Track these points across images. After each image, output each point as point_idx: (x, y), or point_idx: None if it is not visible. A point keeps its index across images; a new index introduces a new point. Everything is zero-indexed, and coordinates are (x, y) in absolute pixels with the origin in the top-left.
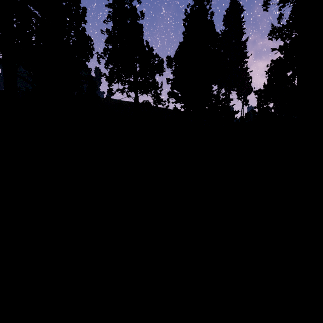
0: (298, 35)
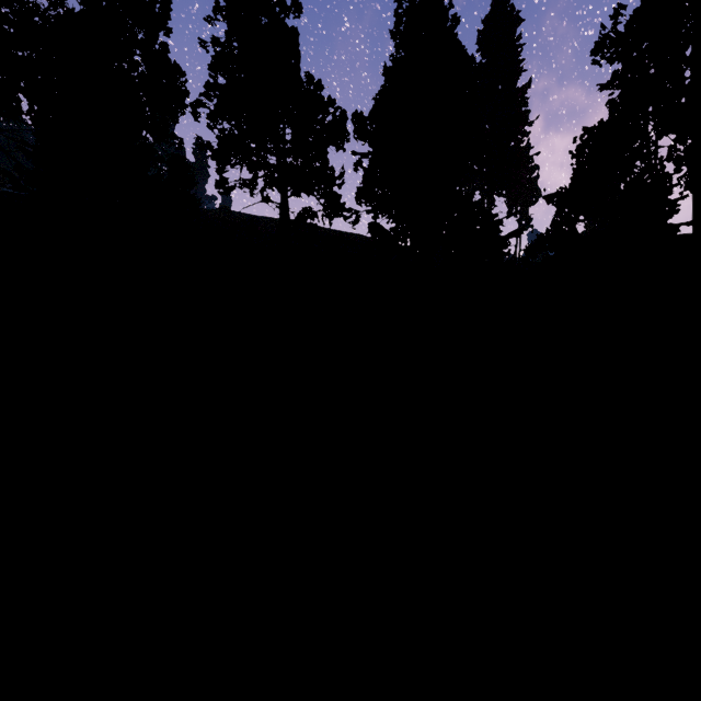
0: (696, 17)
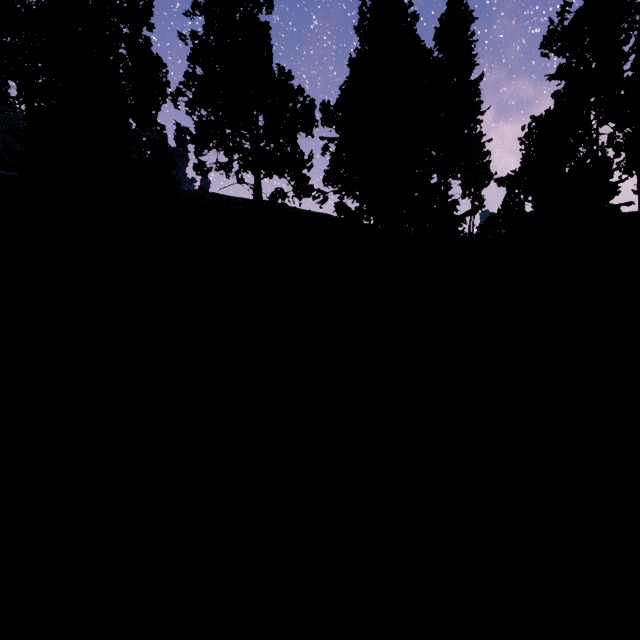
0: None
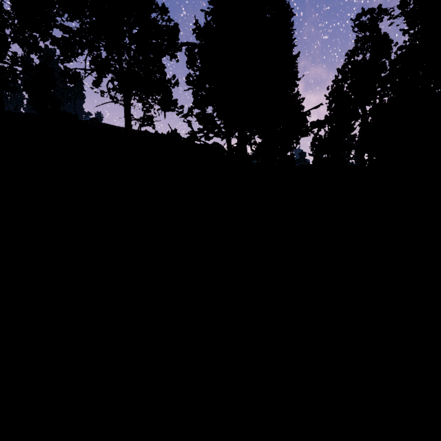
0: None
